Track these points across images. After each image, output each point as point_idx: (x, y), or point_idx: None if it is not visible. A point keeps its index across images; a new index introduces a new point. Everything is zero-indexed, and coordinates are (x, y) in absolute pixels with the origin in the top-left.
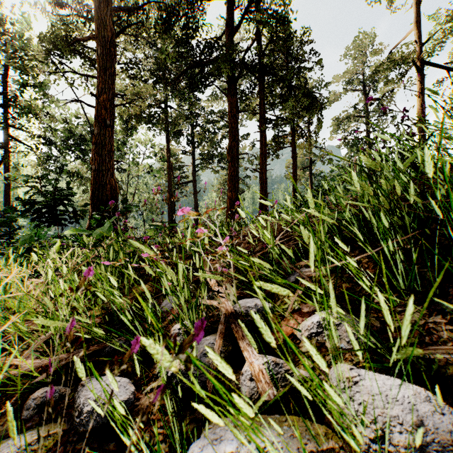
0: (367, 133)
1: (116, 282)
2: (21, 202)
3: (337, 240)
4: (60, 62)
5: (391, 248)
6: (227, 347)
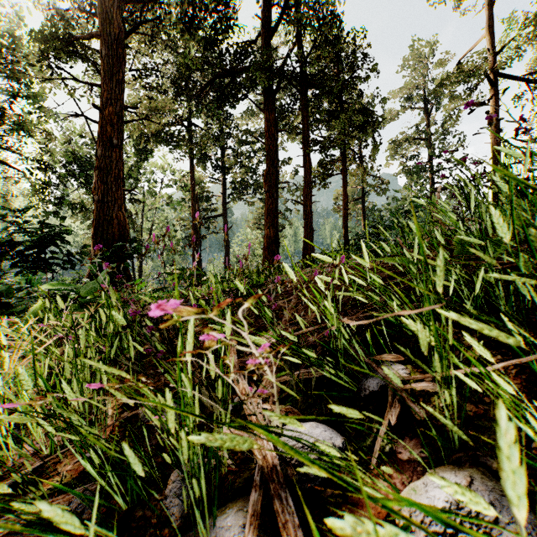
0: (430, 159)
1: (75, 396)
2: None
3: (471, 338)
4: (57, 67)
5: None
6: None
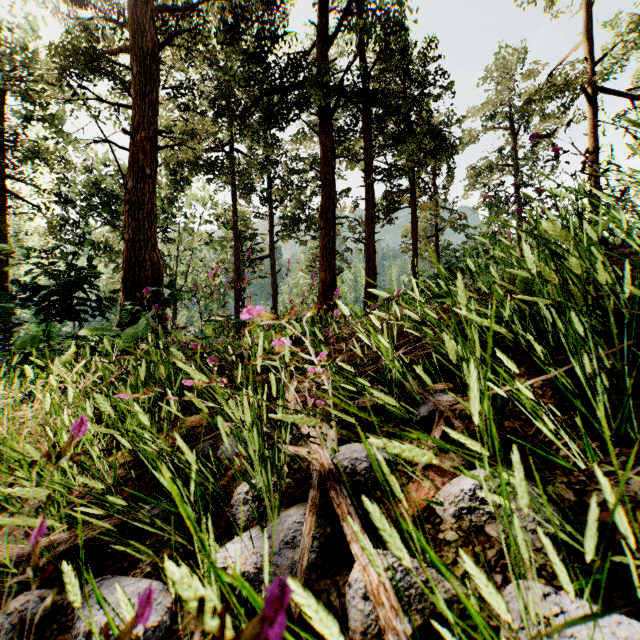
0: (517, 188)
1: (147, 417)
2: (20, 286)
3: (500, 355)
4: (79, 85)
5: (587, 369)
6: (323, 528)
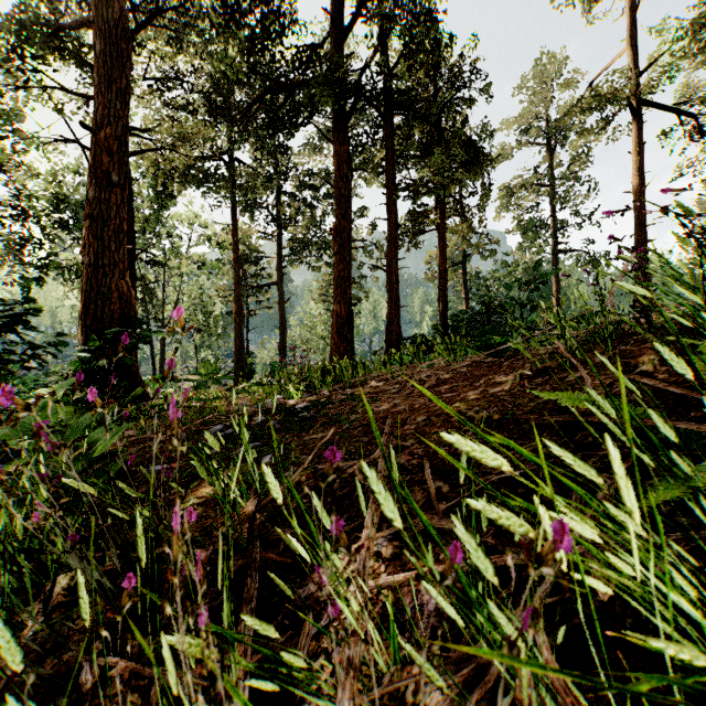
0: (551, 211)
1: None
2: None
3: None
4: (34, 71)
5: None
6: None
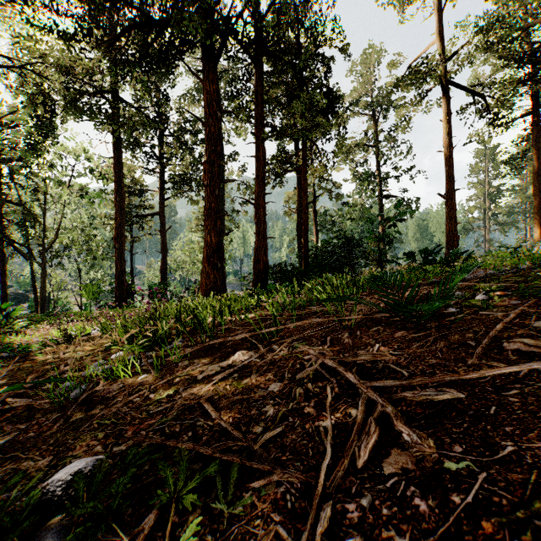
0: (379, 166)
1: None
2: None
3: None
4: None
5: None
6: None
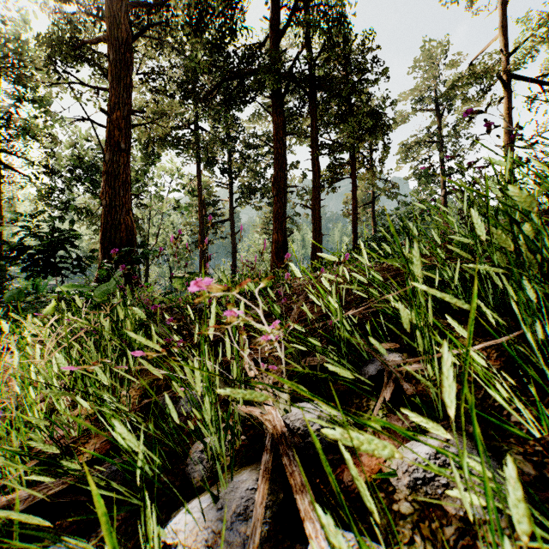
0: (442, 162)
1: (106, 378)
2: (8, 246)
3: (452, 321)
4: (63, 71)
5: (539, 336)
6: (276, 494)
